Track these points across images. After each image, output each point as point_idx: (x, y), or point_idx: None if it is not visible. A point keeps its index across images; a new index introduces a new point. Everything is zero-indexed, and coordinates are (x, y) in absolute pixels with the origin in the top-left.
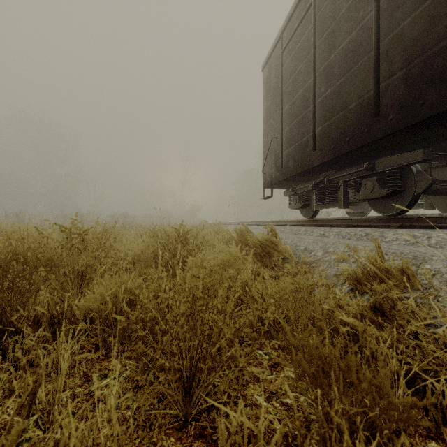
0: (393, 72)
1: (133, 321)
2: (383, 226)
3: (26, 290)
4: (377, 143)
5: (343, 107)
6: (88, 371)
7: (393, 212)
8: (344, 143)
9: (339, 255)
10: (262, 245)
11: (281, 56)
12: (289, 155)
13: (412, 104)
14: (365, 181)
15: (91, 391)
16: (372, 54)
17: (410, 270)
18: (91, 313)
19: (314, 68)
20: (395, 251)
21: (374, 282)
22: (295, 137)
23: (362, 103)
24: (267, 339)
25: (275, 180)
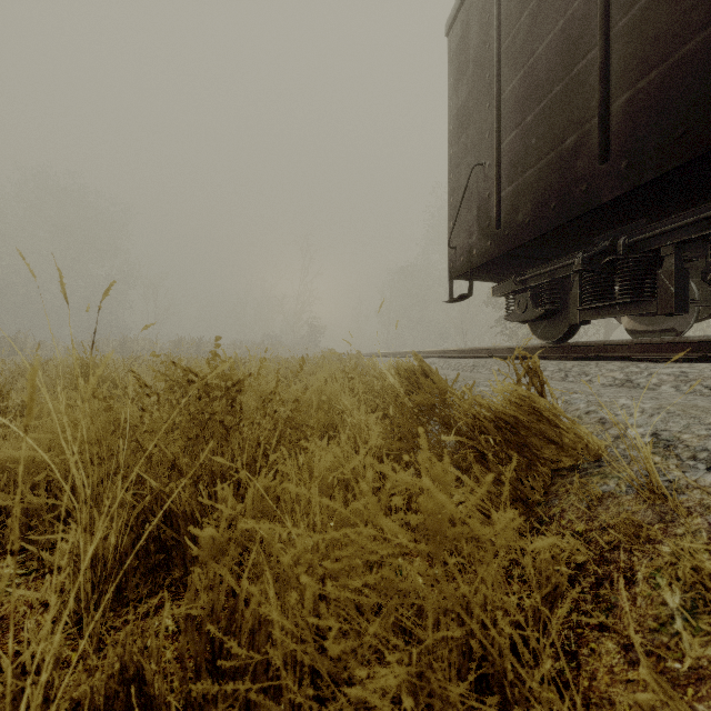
0: None
1: None
2: None
3: None
4: None
5: None
6: None
7: None
8: None
9: None
10: (504, 424)
11: None
12: (519, 194)
13: None
14: None
15: None
16: None
17: None
18: None
19: None
20: None
21: None
22: (537, 146)
23: None
24: None
25: (480, 258)
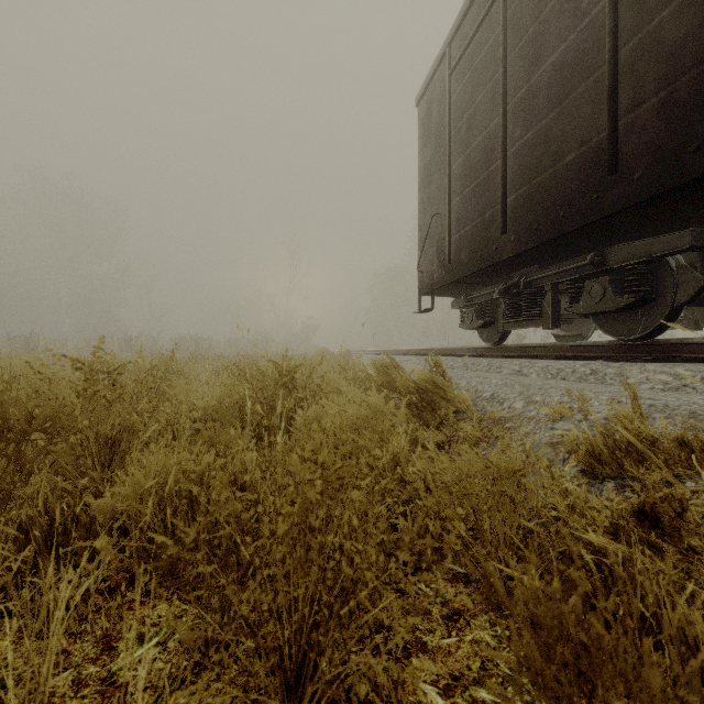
0: (642, 99)
1: (189, 546)
2: (619, 358)
3: (7, 474)
4: (611, 220)
5: (555, 160)
6: (111, 628)
7: (637, 335)
8: (556, 220)
9: (554, 409)
10: (421, 390)
11: (448, 80)
12: (462, 241)
13: (677, 151)
14: (590, 283)
15: (113, 672)
16: (605, 69)
17: (699, 441)
18: (119, 518)
19: (504, 97)
20: (653, 402)
21: (631, 462)
22: (471, 212)
23: (586, 153)
24: (435, 562)
25: (438, 283)
